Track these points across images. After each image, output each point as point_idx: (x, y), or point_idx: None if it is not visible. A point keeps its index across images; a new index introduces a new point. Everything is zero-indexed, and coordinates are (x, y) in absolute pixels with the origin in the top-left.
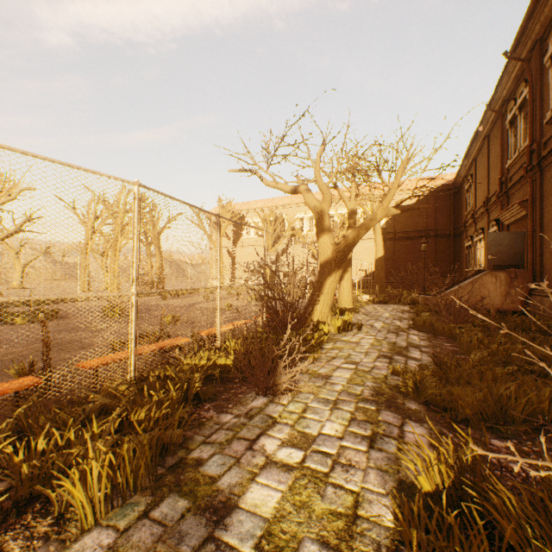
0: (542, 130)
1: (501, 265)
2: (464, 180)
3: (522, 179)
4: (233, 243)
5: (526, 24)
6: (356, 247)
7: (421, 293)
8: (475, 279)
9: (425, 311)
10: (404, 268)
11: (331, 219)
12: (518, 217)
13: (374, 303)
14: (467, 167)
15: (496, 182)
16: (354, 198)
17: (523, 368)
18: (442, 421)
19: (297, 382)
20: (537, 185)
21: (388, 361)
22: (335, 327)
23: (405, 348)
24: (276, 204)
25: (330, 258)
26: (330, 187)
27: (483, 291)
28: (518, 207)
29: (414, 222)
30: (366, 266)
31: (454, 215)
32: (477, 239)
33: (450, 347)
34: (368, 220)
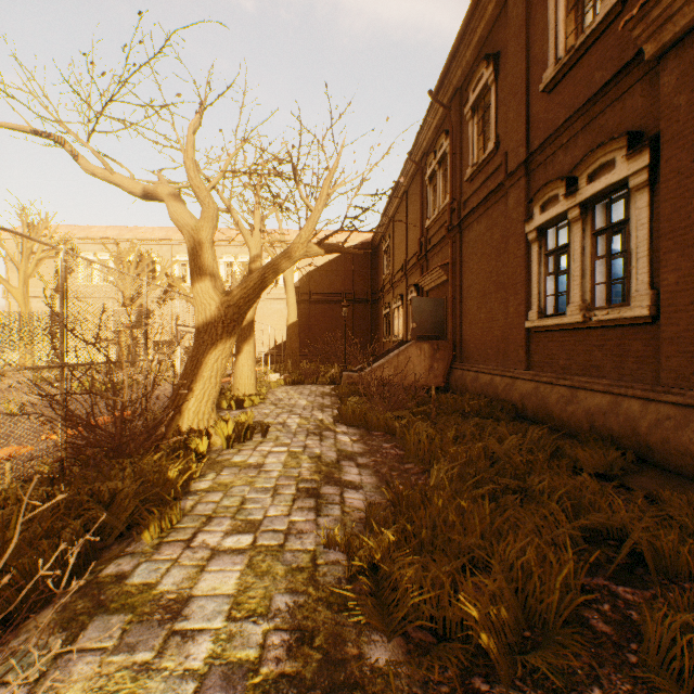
0: (462, 189)
1: (425, 335)
2: (382, 240)
3: (442, 241)
4: (57, 292)
5: (450, 65)
6: (263, 310)
7: (343, 369)
8: (402, 351)
9: (350, 393)
10: (320, 338)
11: (229, 269)
12: (439, 283)
13: (287, 384)
14: (386, 226)
15: (415, 244)
16: (258, 233)
17: (501, 486)
18: (446, 685)
19: (72, 669)
20: (458, 247)
21: (314, 505)
22: (224, 437)
23: (337, 465)
24: (141, 237)
25: (216, 317)
26: (222, 209)
27: (409, 365)
28: (440, 271)
29: (332, 283)
30: (277, 335)
31: (372, 278)
32: (396, 306)
33: (392, 449)
34: (279, 258)
